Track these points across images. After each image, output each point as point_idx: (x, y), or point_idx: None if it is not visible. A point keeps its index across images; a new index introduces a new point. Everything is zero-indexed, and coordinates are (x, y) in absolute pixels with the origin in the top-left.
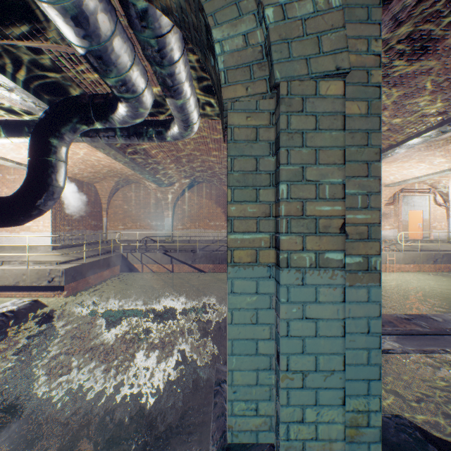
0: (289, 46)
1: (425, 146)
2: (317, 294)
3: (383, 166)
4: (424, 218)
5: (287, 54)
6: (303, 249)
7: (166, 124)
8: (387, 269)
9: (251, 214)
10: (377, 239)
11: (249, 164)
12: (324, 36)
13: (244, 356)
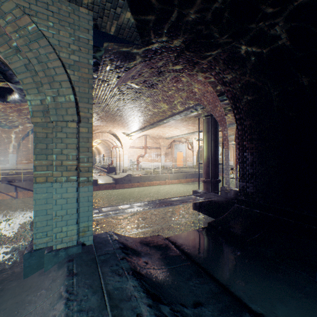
0: (57, 110)
1: (174, 122)
2: (67, 190)
3: (162, 129)
4: (184, 155)
5: (56, 113)
6: (62, 176)
7: (8, 91)
8: (166, 183)
9: (45, 164)
10: (92, 171)
11: (43, 146)
12: (69, 109)
13: (42, 216)
